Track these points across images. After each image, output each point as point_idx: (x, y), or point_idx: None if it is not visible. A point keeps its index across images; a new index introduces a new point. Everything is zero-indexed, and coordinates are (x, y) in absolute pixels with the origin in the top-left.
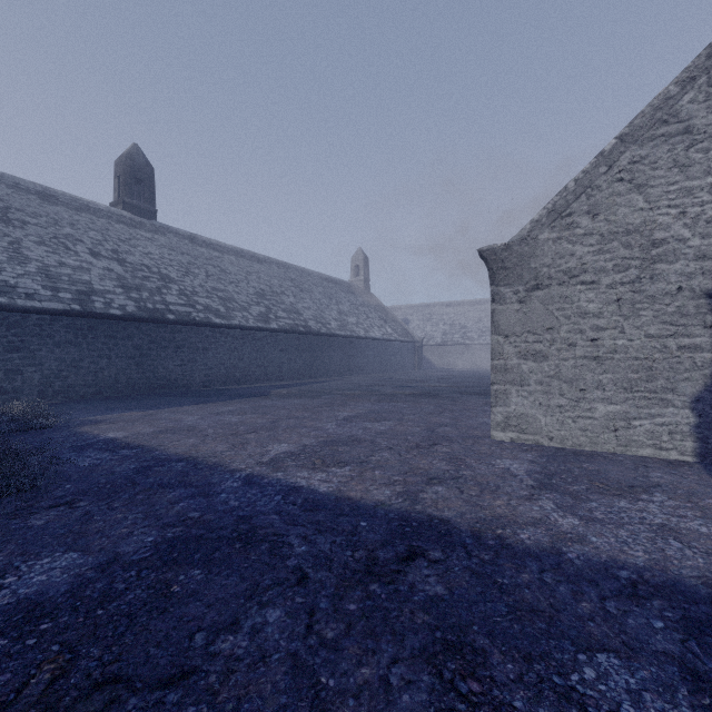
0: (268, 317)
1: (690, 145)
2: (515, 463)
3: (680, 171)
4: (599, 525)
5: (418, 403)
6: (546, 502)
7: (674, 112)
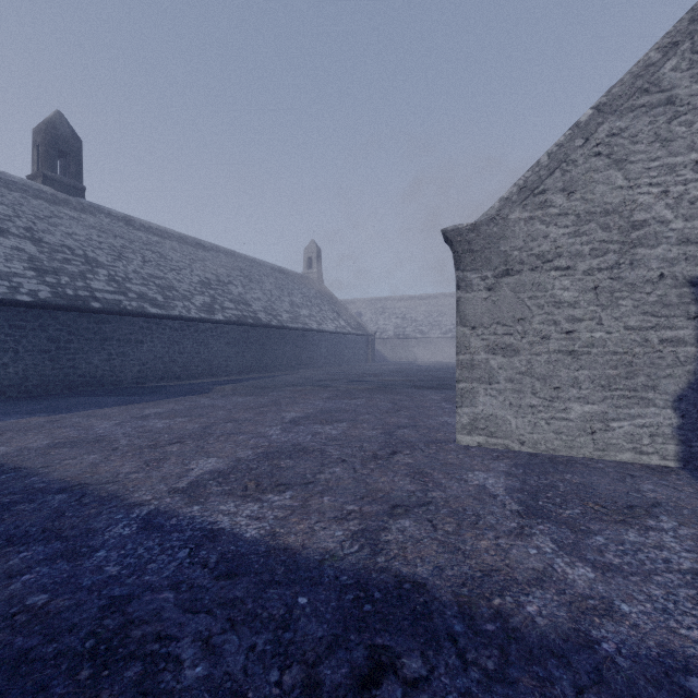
0: (213, 308)
1: (672, 117)
2: (490, 477)
3: (662, 146)
4: (620, 578)
5: (373, 399)
6: (543, 539)
7: (656, 81)
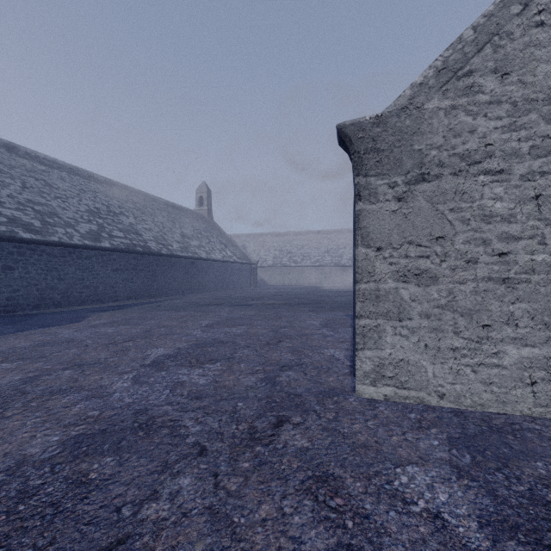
0: (100, 235)
1: None
2: (435, 481)
3: None
4: None
5: (254, 327)
6: None
7: None
